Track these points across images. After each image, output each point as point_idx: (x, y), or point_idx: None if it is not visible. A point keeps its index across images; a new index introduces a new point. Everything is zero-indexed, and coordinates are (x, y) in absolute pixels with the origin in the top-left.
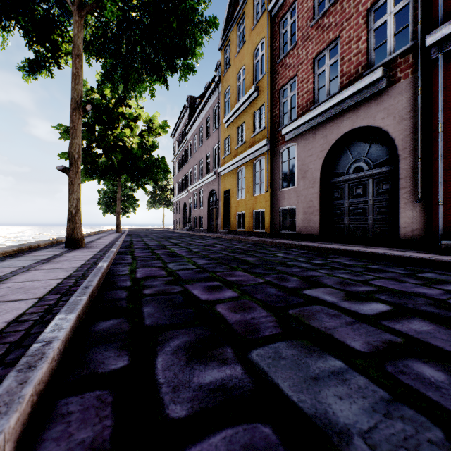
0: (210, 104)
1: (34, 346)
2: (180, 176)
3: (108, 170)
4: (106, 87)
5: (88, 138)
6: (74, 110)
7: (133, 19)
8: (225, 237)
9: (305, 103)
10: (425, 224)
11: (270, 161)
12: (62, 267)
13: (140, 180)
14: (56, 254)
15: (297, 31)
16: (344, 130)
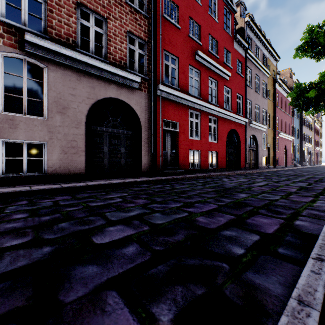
0: None
1: None
2: None
3: None
4: None
5: None
6: None
7: None
8: None
9: (65, 34)
10: (152, 164)
11: None
12: None
13: None
14: None
15: None
16: (112, 95)
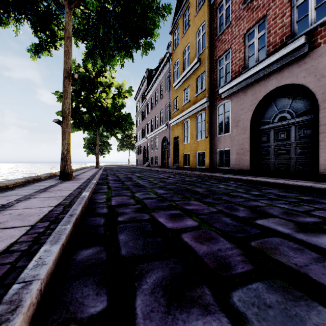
0: (163, 74)
1: (14, 288)
2: (141, 127)
3: (90, 123)
4: (88, 62)
5: (76, 100)
6: (65, 78)
7: (108, 9)
8: (175, 172)
9: (238, 68)
10: None
11: (210, 114)
12: (54, 196)
13: (113, 130)
14: (51, 185)
15: (231, 13)
16: (271, 88)
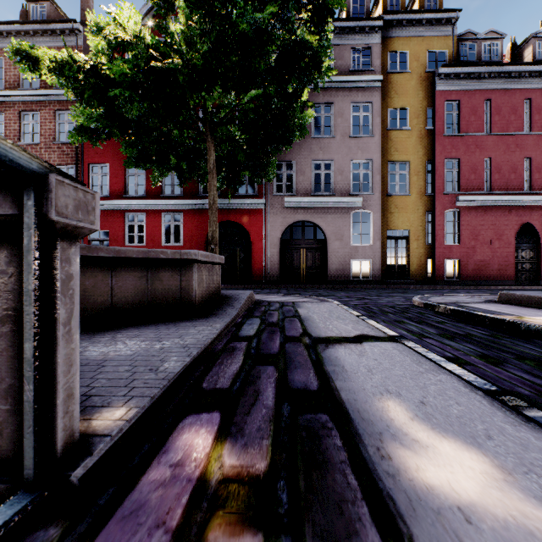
0: None
1: None
2: None
3: None
4: None
5: None
6: None
7: None
8: None
9: None
10: None
11: None
12: None
13: None
14: None
15: (6, 136)
16: None
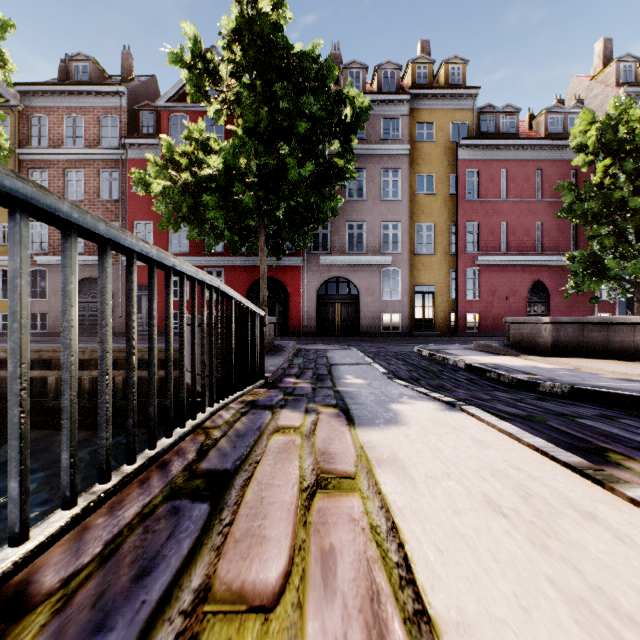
0: None
1: None
2: None
3: None
4: None
5: None
6: None
7: None
8: None
9: (57, 246)
10: (123, 326)
11: None
12: None
13: None
14: None
15: None
16: (87, 276)
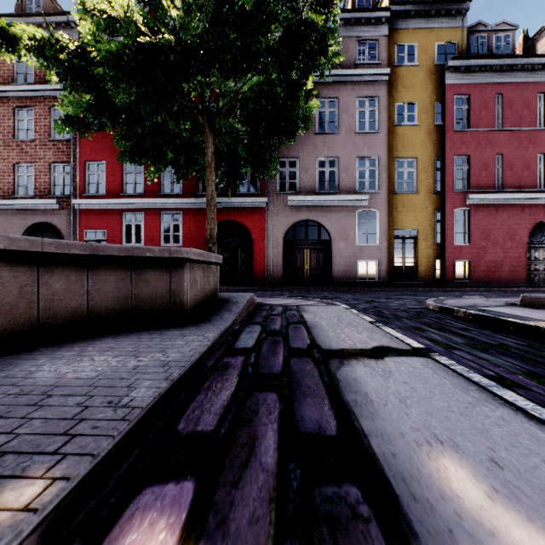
0: None
1: None
2: None
3: None
4: None
5: None
6: None
7: None
8: None
9: (7, 189)
10: None
11: None
12: None
13: None
14: None
15: None
16: (38, 221)
